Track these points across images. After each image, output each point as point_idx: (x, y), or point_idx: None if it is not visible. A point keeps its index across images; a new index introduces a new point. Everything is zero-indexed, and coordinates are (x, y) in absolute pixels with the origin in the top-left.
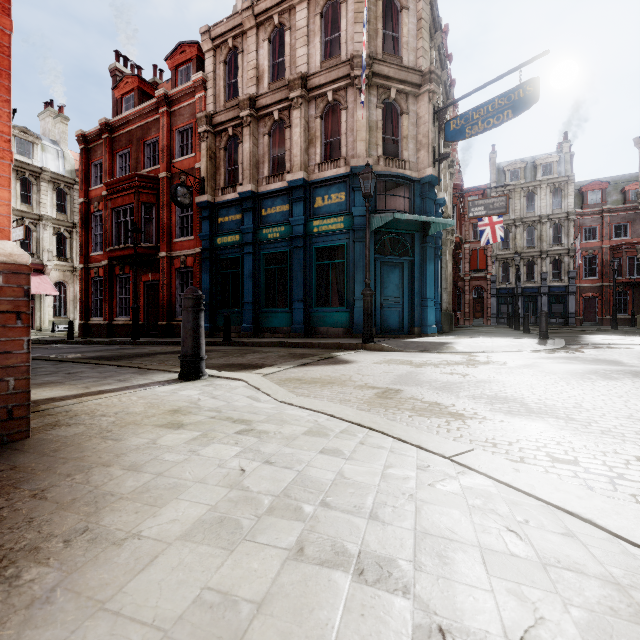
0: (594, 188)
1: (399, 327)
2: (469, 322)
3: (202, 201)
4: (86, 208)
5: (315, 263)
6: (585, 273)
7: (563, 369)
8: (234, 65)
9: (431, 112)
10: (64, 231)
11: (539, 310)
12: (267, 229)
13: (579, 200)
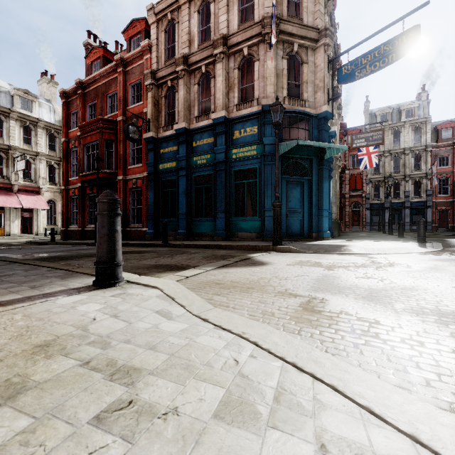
0: (447, 126)
1: (300, 232)
2: (349, 229)
3: (148, 137)
4: (66, 145)
5: (234, 182)
6: (439, 191)
7: None
8: (172, 33)
9: (326, 61)
10: (54, 164)
11: (403, 220)
12: (197, 157)
13: (434, 136)
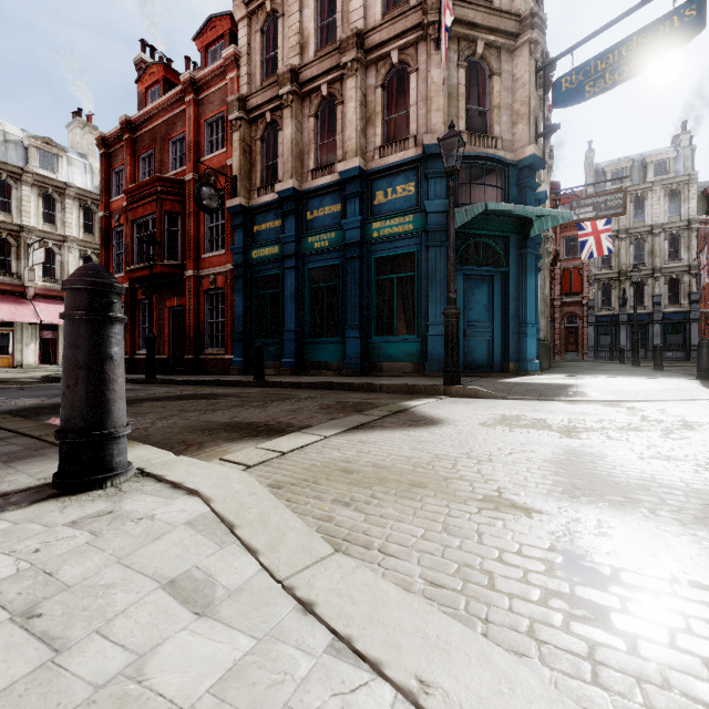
0: None
1: (488, 362)
2: (560, 356)
3: (234, 205)
4: (106, 223)
5: (375, 278)
6: None
7: None
8: (273, 35)
9: (533, 70)
10: (91, 254)
11: (650, 342)
12: (313, 236)
13: (703, 205)
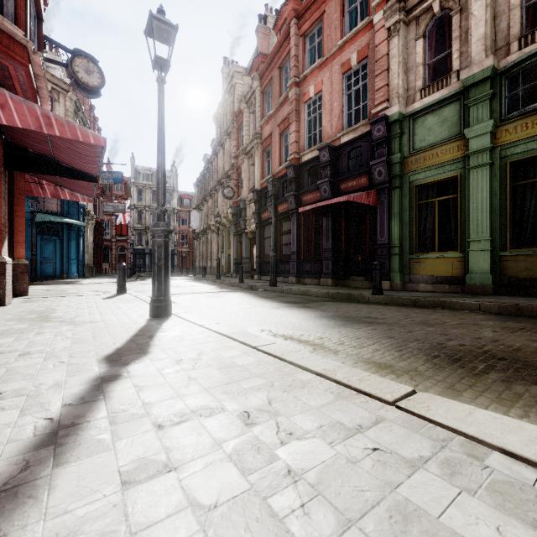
0: (187, 197)
1: (54, 274)
2: (116, 271)
3: None
4: None
5: None
6: (182, 243)
7: (108, 285)
8: None
9: None
10: None
11: None
12: None
13: (180, 202)
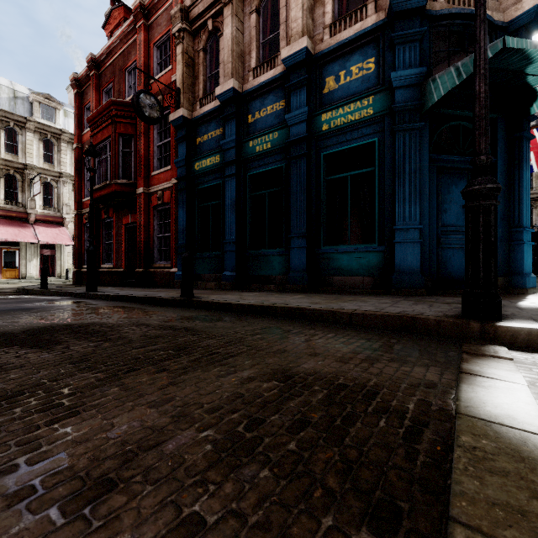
0: None
1: None
2: None
3: (176, 117)
4: (79, 153)
5: (324, 179)
6: None
7: None
8: None
9: None
10: None
11: None
12: (254, 140)
13: None
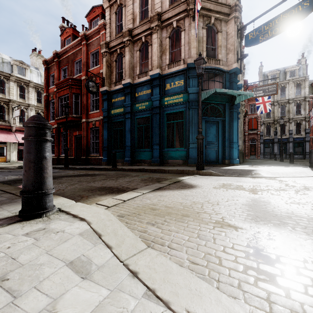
0: None
1: (216, 160)
2: (247, 157)
3: (103, 90)
4: (47, 98)
5: (166, 122)
6: None
7: None
8: (120, 14)
9: (236, 30)
10: (40, 112)
11: (288, 151)
12: (138, 104)
13: (311, 90)
